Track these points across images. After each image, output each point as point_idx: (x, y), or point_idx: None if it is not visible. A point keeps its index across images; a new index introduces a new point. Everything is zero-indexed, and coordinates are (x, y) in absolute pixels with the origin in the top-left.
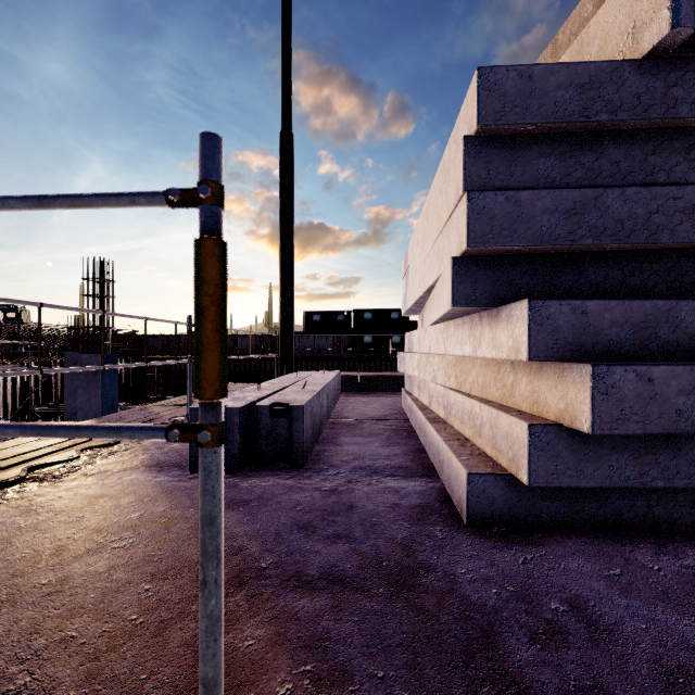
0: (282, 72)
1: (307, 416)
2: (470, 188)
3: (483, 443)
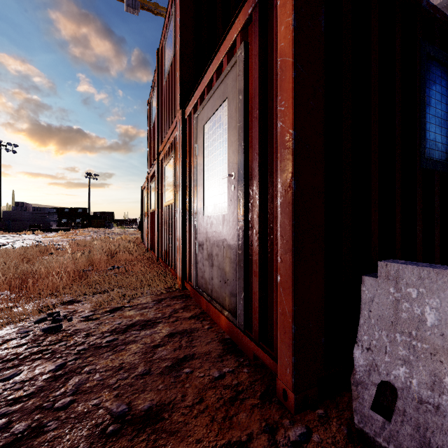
0: None
1: None
2: (3, 216)
3: None
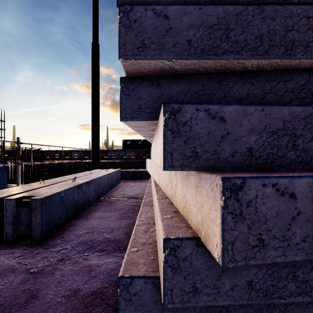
0: (93, 11)
1: (52, 204)
2: (123, 3)
3: (156, 233)
